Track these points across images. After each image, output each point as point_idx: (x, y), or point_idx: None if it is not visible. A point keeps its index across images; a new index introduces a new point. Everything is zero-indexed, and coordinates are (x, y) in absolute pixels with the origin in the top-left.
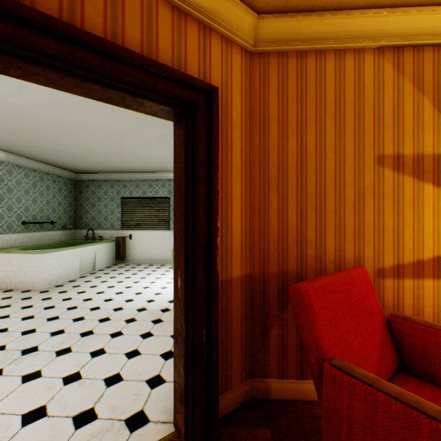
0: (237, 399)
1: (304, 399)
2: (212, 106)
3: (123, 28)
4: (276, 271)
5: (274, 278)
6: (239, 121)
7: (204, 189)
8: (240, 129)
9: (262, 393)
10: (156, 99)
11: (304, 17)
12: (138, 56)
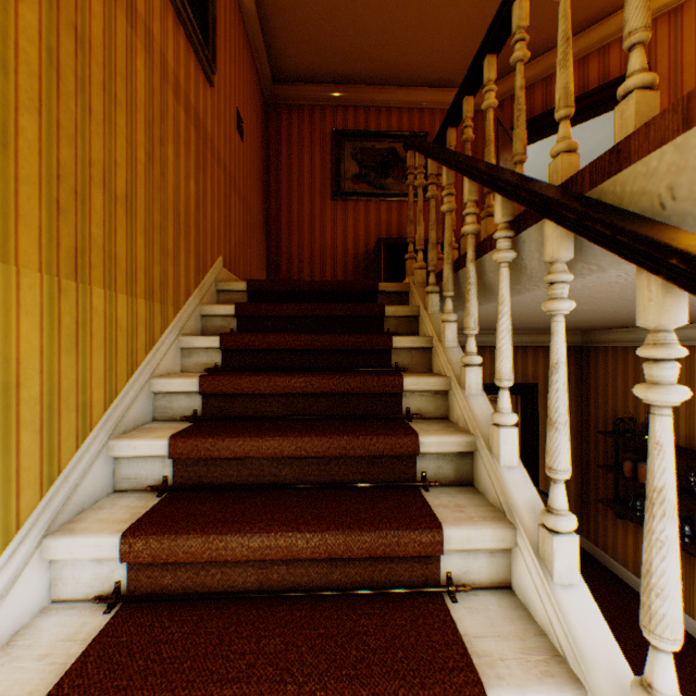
0: None
1: None
2: None
3: (587, 82)
4: None
5: None
6: (692, 62)
7: None
8: (694, 67)
9: None
10: (604, 104)
11: None
12: (587, 93)
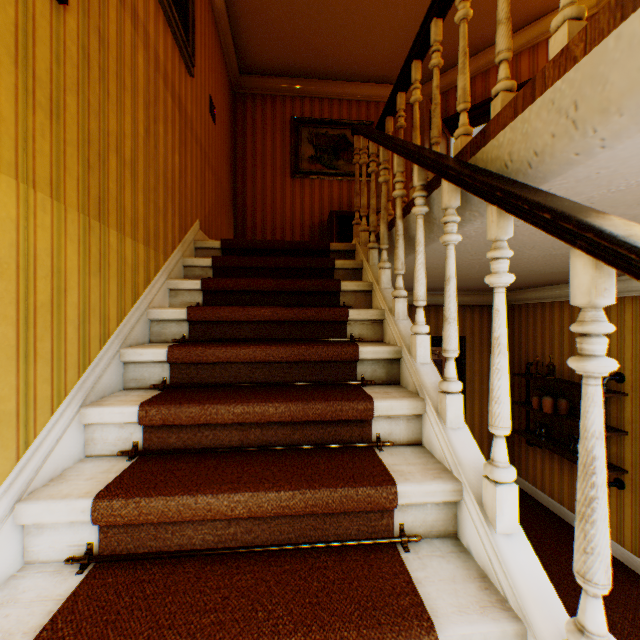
0: None
1: None
2: None
3: None
4: None
5: None
6: None
7: None
8: None
9: None
10: None
11: None
12: None
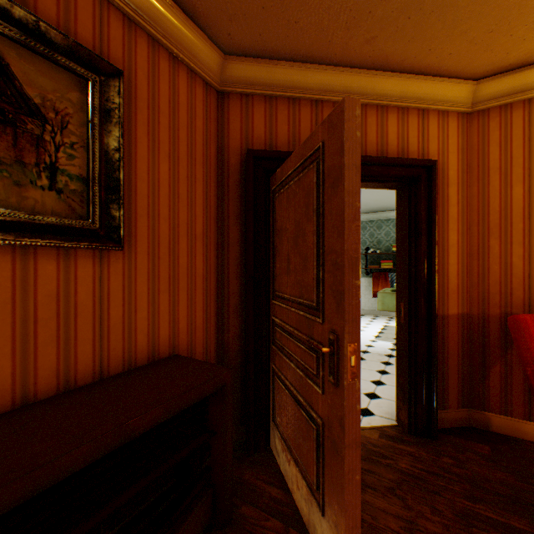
0: (453, 420)
1: (533, 441)
2: (431, 176)
3: (365, 139)
4: (497, 313)
5: (494, 319)
6: (455, 178)
7: (424, 241)
8: (456, 185)
9: (480, 423)
10: (387, 180)
11: (530, 70)
12: (379, 159)
